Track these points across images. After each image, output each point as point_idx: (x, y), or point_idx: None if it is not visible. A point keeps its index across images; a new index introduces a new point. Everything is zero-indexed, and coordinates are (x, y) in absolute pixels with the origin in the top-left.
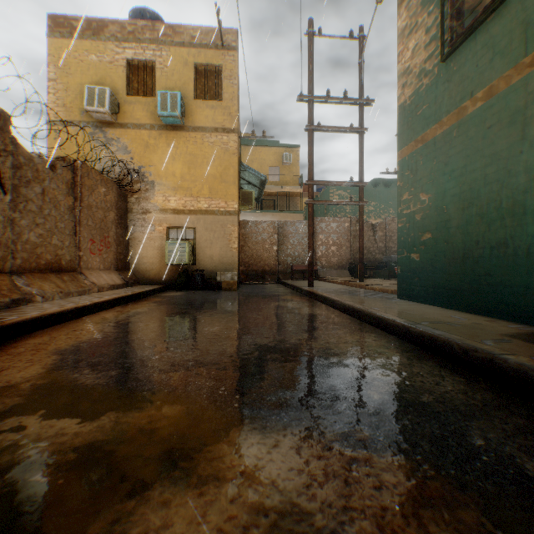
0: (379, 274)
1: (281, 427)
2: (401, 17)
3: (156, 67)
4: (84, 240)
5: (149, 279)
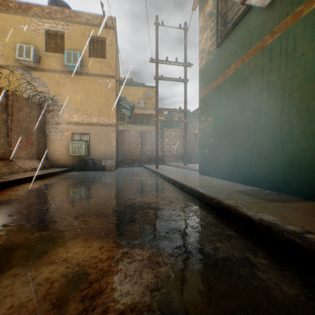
0: (197, 161)
1: (97, 239)
2: (200, 20)
3: (64, 35)
4: (14, 140)
5: (60, 164)
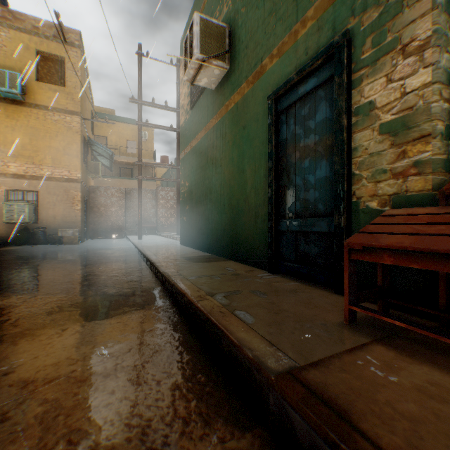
0: None
1: (19, 295)
2: (181, 71)
3: None
4: None
5: None
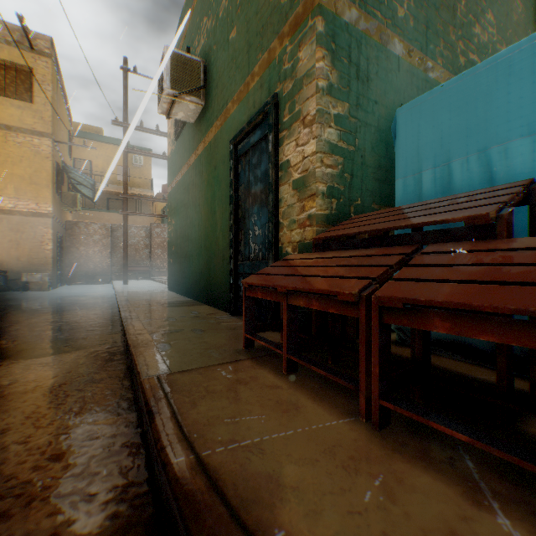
0: None
1: None
2: None
3: None
4: None
5: None
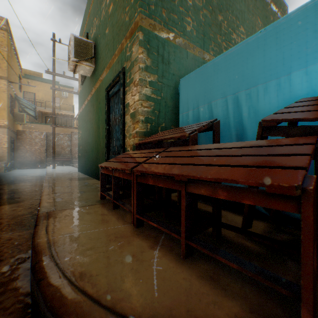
0: None
1: None
2: None
3: None
4: None
5: None
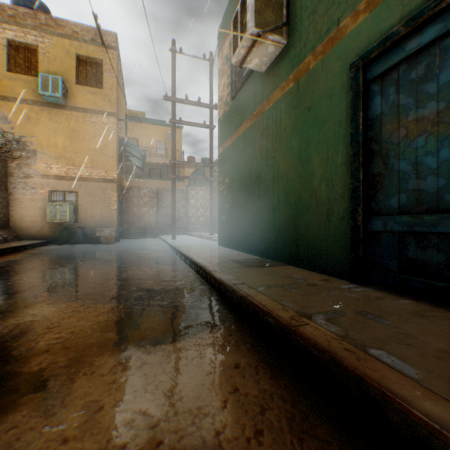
0: None
1: (67, 302)
2: (219, 61)
3: (39, 51)
4: None
5: (32, 235)
